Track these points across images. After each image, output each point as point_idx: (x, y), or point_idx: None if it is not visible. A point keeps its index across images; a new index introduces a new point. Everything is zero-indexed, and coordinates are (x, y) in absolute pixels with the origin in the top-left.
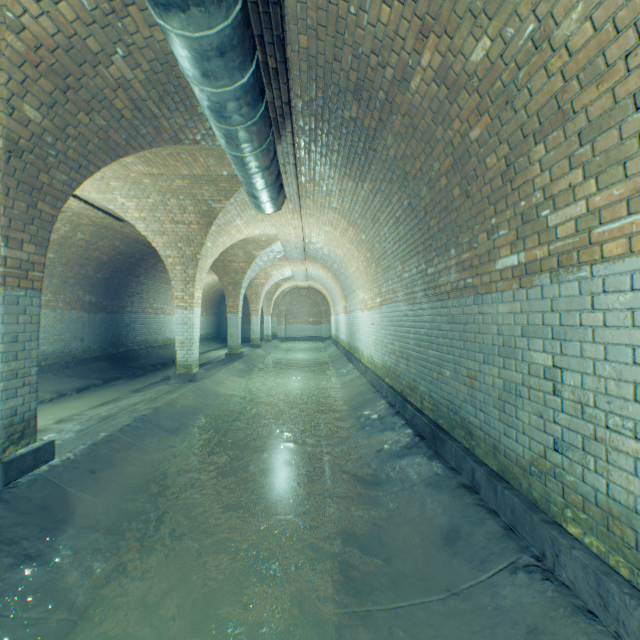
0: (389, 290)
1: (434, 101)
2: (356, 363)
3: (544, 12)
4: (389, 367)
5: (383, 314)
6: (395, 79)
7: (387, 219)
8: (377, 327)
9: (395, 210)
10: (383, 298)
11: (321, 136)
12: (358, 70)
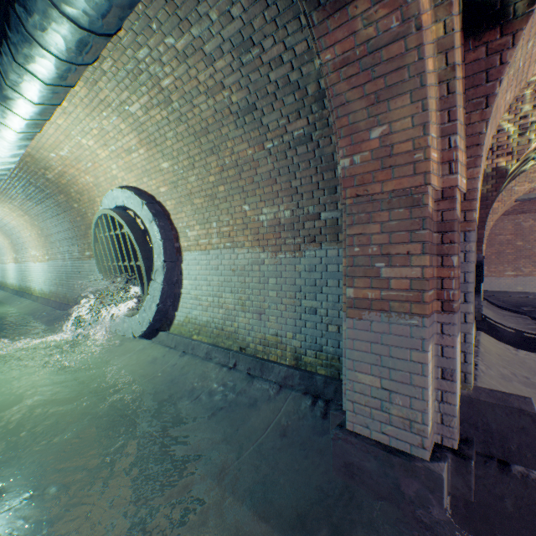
0: (54, 253)
1: (67, 205)
2: (29, 296)
3: (86, 210)
4: (54, 292)
5: (51, 265)
6: (53, 193)
7: (52, 223)
8: (47, 272)
9: (56, 222)
10: (51, 257)
11: (14, 186)
12: (38, 184)
